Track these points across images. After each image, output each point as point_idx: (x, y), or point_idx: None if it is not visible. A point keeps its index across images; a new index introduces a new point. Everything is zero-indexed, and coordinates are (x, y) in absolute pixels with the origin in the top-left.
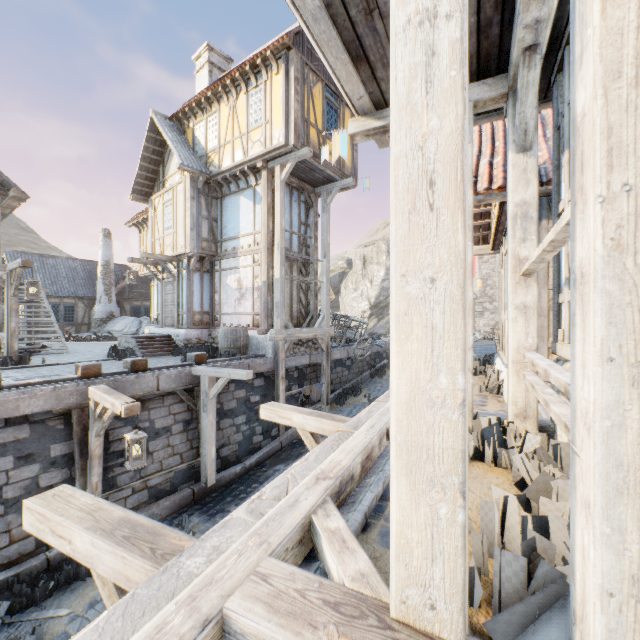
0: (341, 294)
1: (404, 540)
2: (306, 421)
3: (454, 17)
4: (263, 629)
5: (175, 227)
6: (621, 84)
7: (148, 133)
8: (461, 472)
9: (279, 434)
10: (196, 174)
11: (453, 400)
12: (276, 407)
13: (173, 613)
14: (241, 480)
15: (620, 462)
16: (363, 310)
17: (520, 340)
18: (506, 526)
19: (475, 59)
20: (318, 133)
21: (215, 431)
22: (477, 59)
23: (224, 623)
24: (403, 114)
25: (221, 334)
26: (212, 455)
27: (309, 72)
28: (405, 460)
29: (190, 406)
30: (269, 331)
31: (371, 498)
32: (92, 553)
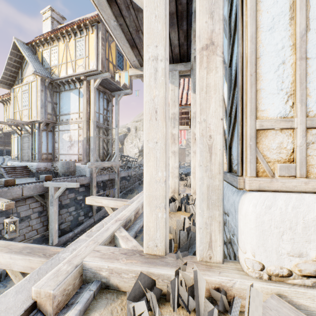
0: (124, 145)
1: (148, 227)
2: (109, 203)
3: (163, 61)
4: (99, 263)
5: (30, 105)
6: (203, 92)
7: (12, 50)
8: (165, 202)
9: (93, 215)
10: (44, 78)
11: (162, 180)
12: (94, 198)
13: (62, 266)
14: (72, 240)
15: (203, 192)
16: (135, 153)
17: (195, 164)
18: (185, 228)
19: (179, 55)
20: (113, 66)
21: (57, 215)
22: (179, 55)
23: (83, 267)
24: (148, 88)
25: (60, 165)
26: (56, 228)
27: (109, 36)
28: (148, 201)
29: (42, 203)
30: (87, 163)
31: (138, 226)
32: (10, 262)
